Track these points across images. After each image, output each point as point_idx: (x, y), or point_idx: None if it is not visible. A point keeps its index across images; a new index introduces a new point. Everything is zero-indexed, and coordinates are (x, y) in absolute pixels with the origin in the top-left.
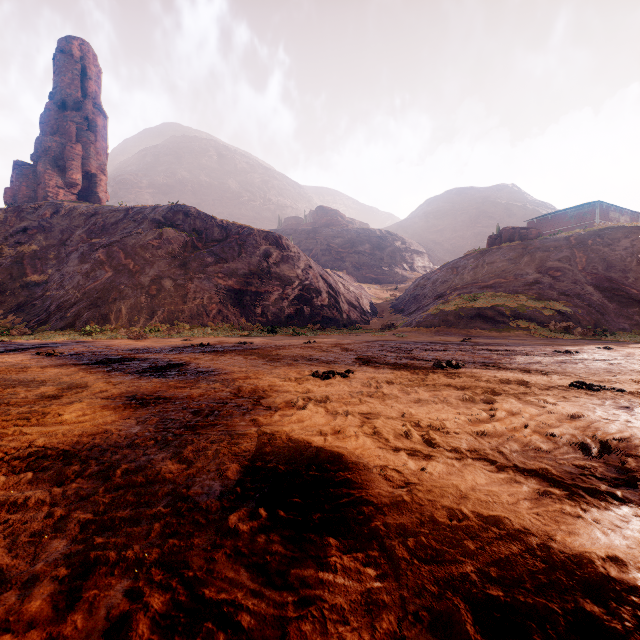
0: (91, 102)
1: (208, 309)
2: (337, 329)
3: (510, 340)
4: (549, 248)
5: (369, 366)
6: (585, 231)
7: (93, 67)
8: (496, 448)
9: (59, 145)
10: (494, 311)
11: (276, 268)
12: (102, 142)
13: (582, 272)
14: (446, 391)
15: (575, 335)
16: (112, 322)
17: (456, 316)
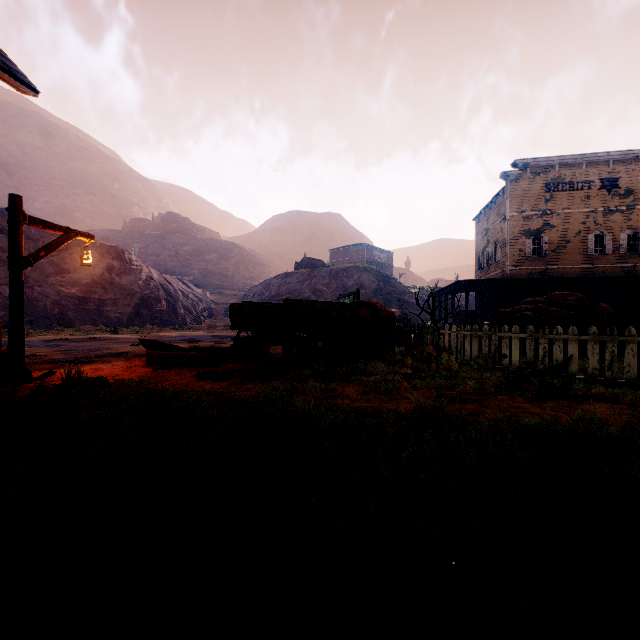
0: None
1: (52, 313)
2: (173, 329)
3: None
4: (320, 276)
5: None
6: (341, 267)
7: None
8: None
9: None
10: None
11: (119, 279)
12: None
13: (332, 293)
14: None
15: None
16: None
17: None
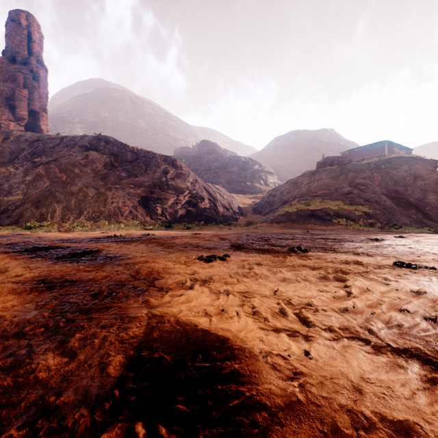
0: (35, 59)
1: (122, 210)
2: (215, 225)
3: (334, 232)
4: (357, 170)
5: (241, 251)
6: (380, 159)
7: (37, 33)
8: (364, 326)
9: (10, 89)
10: (322, 212)
11: (172, 181)
12: (44, 88)
13: (378, 186)
14: (304, 271)
15: (376, 228)
16: (48, 220)
17: (297, 215)
